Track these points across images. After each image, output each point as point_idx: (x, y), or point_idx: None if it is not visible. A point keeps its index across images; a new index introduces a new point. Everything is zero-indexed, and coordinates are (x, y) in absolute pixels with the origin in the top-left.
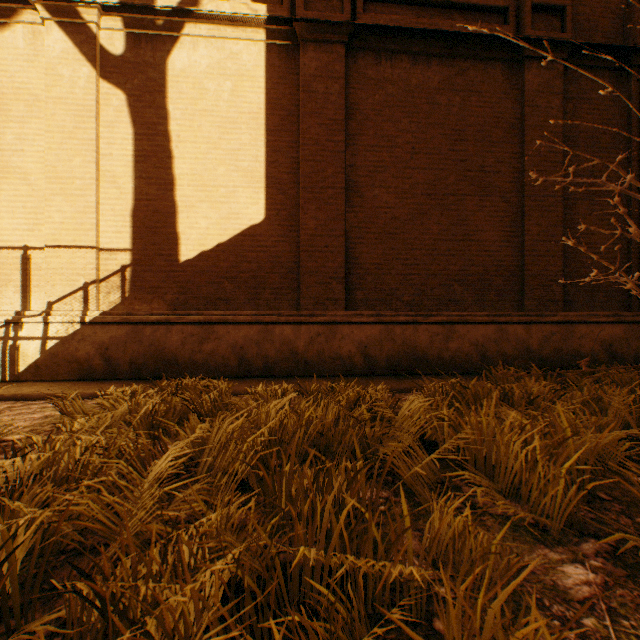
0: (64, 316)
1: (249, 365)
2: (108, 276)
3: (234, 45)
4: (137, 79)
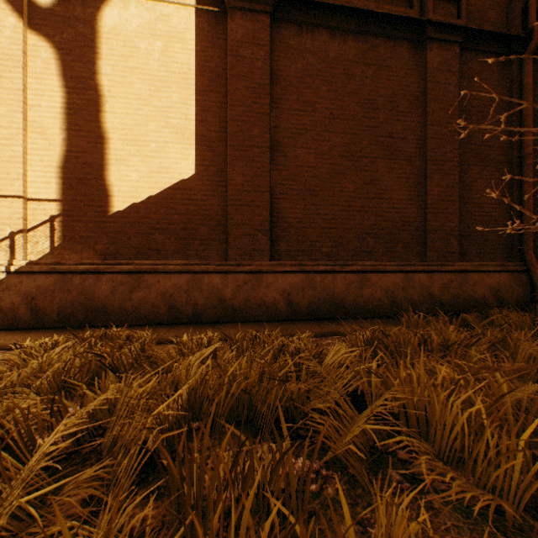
0: None
1: (178, 312)
2: (36, 226)
3: (164, 7)
4: (66, 33)
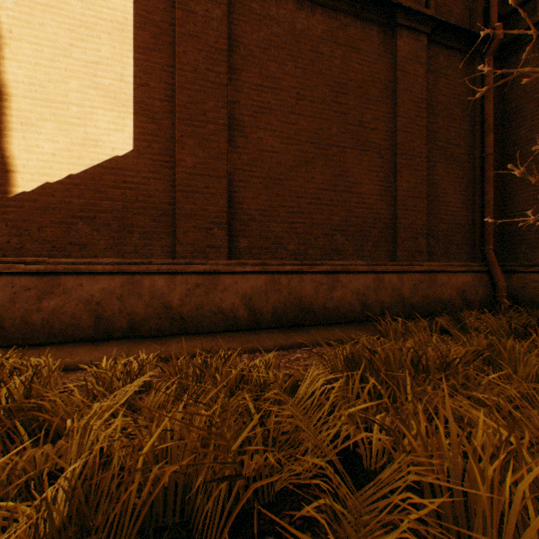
0: None
1: (109, 325)
2: None
3: None
4: None
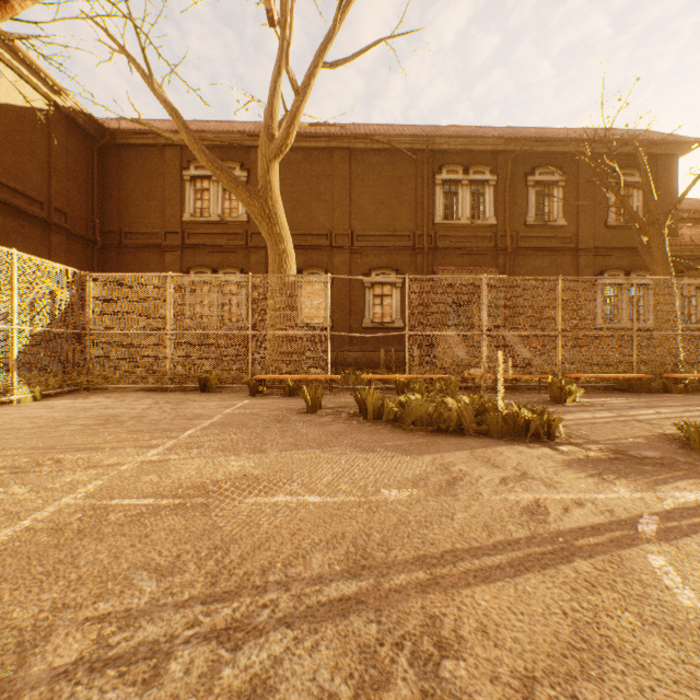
0: None
1: None
2: None
3: None
4: None
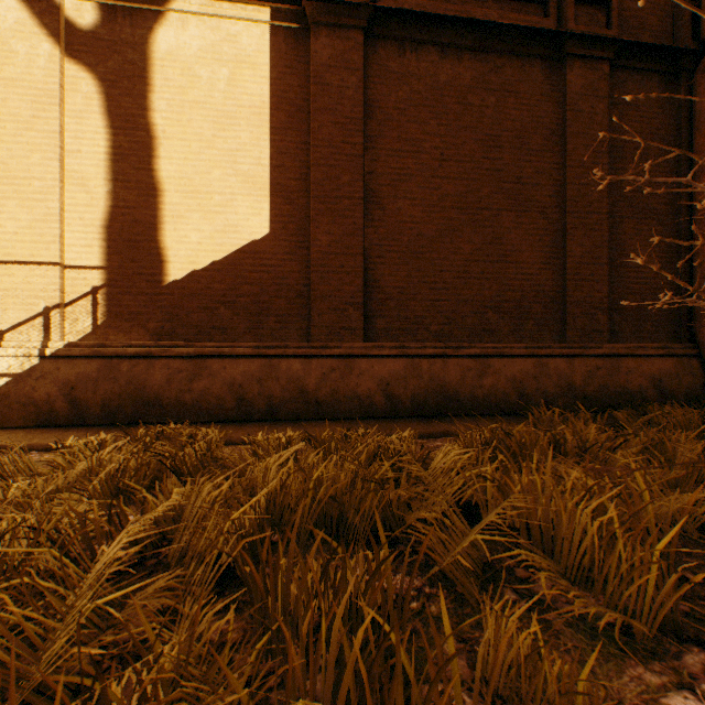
0: (18, 348)
1: (249, 407)
2: (75, 299)
3: (232, 25)
4: (112, 61)
